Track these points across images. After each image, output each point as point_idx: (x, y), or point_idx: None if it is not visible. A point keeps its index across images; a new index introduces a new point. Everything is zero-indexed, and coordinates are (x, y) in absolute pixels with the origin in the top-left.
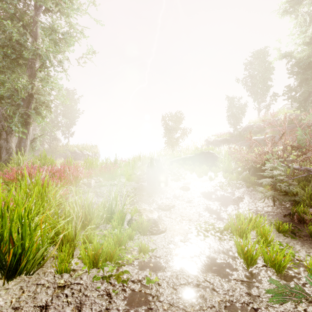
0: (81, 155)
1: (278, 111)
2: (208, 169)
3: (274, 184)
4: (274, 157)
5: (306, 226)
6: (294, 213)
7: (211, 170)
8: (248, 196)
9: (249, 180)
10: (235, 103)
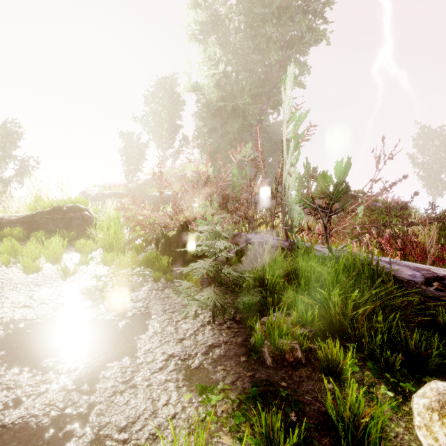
0: None
1: (185, 166)
2: (70, 247)
3: (217, 272)
4: (214, 210)
5: (290, 371)
6: (263, 340)
7: (75, 249)
8: (159, 307)
9: (158, 263)
10: (134, 142)
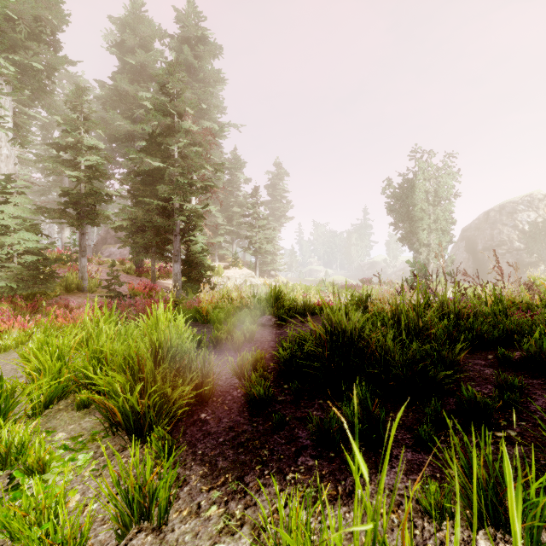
0: None
1: None
2: None
3: None
4: None
5: None
6: None
7: None
8: None
9: None
10: None
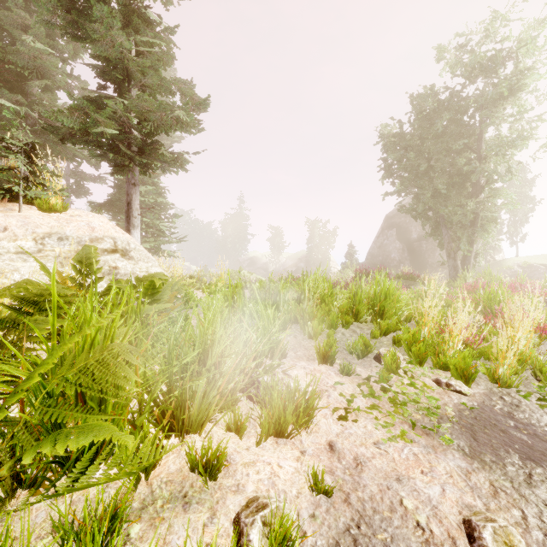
0: (543, 272)
1: None
2: None
3: None
4: None
5: None
6: None
7: None
8: None
9: None
10: None
